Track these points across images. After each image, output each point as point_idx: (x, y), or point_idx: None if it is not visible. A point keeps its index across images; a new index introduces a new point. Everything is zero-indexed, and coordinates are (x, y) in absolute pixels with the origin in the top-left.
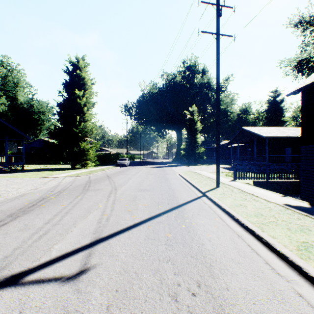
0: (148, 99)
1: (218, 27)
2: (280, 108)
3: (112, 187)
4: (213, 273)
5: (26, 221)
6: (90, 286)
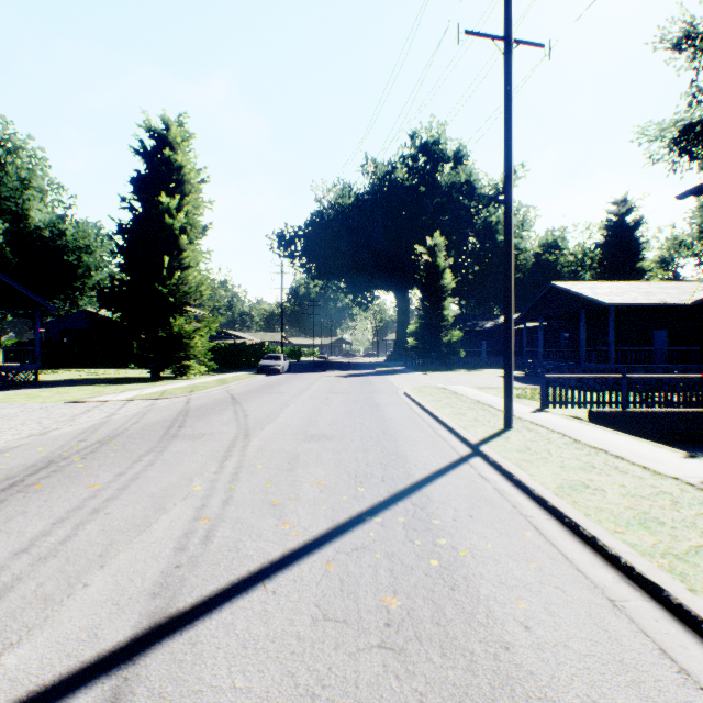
0: (333, 219)
1: (509, 21)
2: (635, 240)
3: (239, 428)
4: None
5: None
6: None
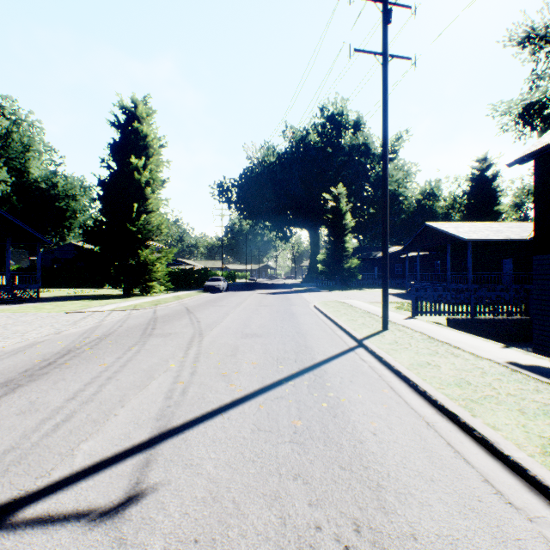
0: (260, 173)
1: (385, 42)
2: (493, 190)
3: (195, 329)
4: (384, 501)
5: (33, 395)
6: (144, 532)
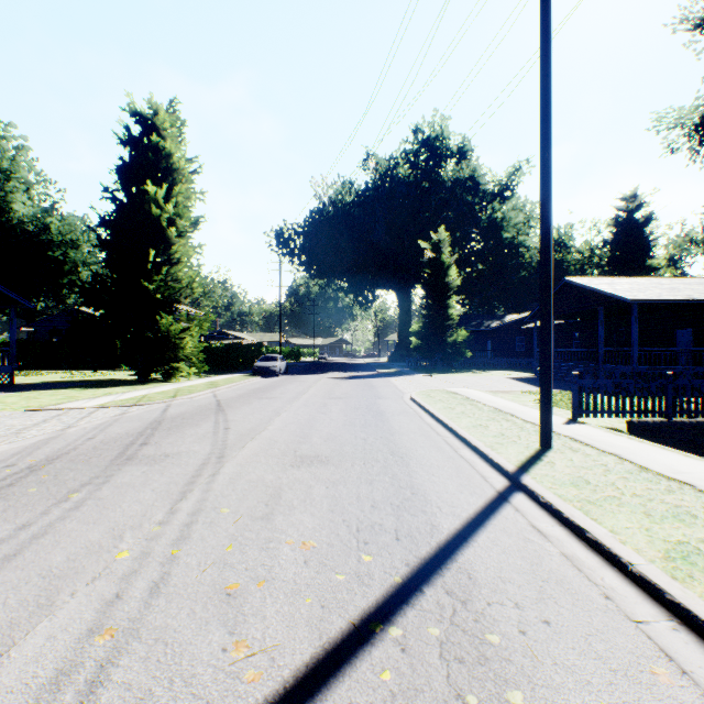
0: (333, 216)
1: None
2: (645, 237)
3: (214, 445)
4: None
5: None
6: None
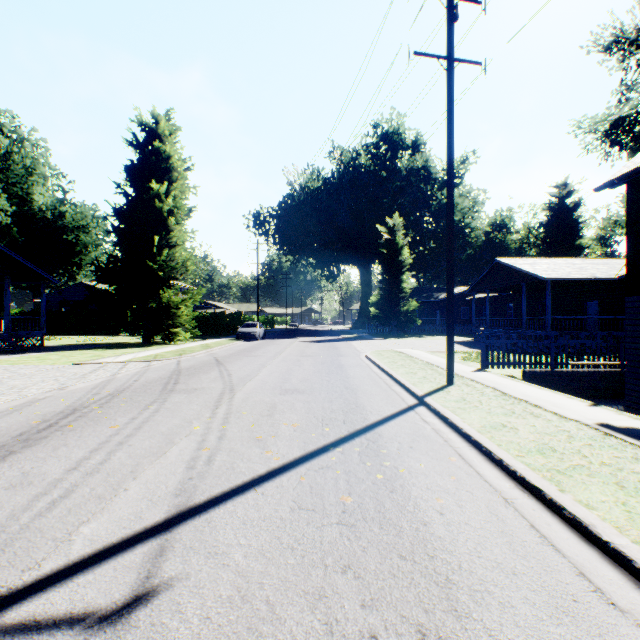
0: (303, 201)
1: (451, 44)
2: (574, 220)
3: (225, 384)
4: (455, 602)
5: (27, 464)
6: None
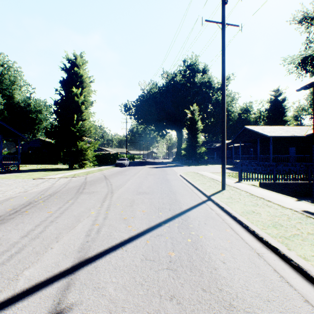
0: (148, 98)
1: (224, 16)
2: (282, 107)
3: (108, 189)
4: None
5: (1, 233)
6: None
